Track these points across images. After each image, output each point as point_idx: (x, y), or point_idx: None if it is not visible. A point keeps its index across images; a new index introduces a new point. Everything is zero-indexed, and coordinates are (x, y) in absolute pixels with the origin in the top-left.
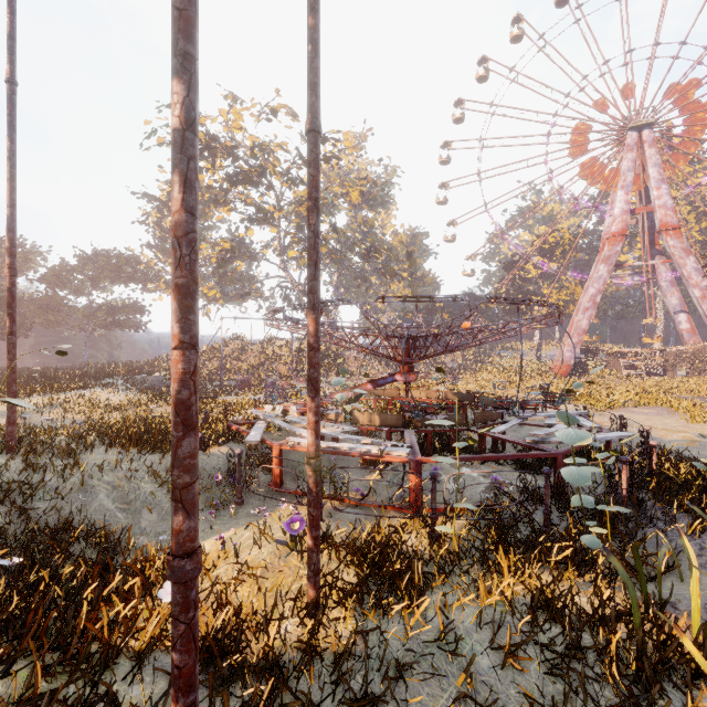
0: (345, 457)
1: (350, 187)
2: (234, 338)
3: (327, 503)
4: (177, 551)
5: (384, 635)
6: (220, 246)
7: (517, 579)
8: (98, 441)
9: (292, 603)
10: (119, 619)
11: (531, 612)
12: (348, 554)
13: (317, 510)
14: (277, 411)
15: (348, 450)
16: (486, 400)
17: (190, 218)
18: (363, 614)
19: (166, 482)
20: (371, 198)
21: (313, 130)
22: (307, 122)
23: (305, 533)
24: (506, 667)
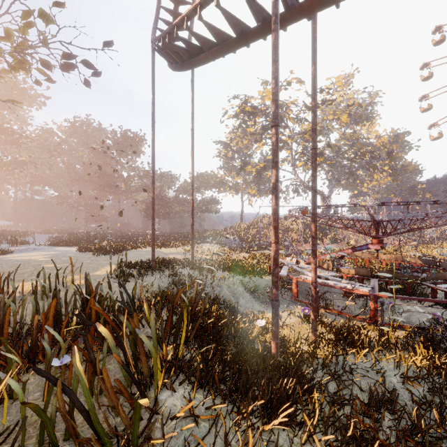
0: (332, 290)
1: (340, 114)
2: (265, 216)
3: (321, 310)
4: (274, 299)
5: (346, 360)
6: (258, 166)
7: (424, 356)
8: (218, 268)
9: (304, 341)
10: (244, 328)
11: (426, 368)
12: (331, 330)
13: (316, 304)
14: (293, 261)
15: (333, 284)
16: (446, 265)
17: (277, 207)
18: (337, 351)
19: (247, 288)
20: (357, 117)
21: (314, 148)
22: (311, 145)
23: (310, 316)
24: (406, 385)
